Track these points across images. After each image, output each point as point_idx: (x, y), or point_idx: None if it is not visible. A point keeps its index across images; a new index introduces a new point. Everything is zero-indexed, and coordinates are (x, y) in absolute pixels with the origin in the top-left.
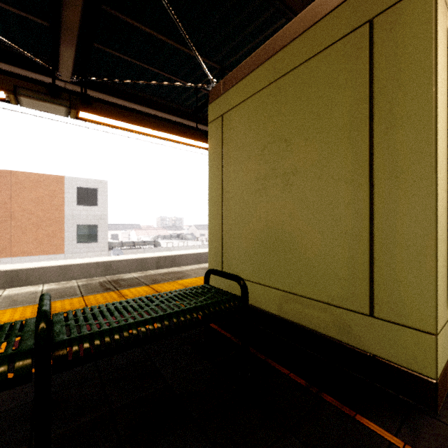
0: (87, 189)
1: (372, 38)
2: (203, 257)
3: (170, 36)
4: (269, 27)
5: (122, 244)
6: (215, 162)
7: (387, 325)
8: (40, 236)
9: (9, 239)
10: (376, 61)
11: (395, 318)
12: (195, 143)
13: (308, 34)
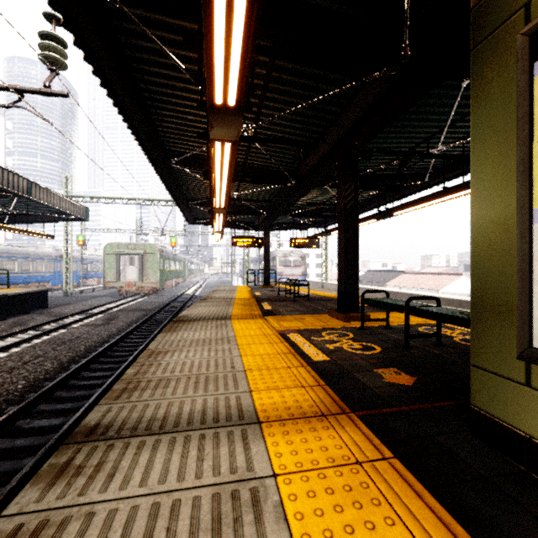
0: None
1: None
2: None
3: None
4: None
5: None
6: None
7: None
8: None
9: None
10: None
11: None
12: None
13: None
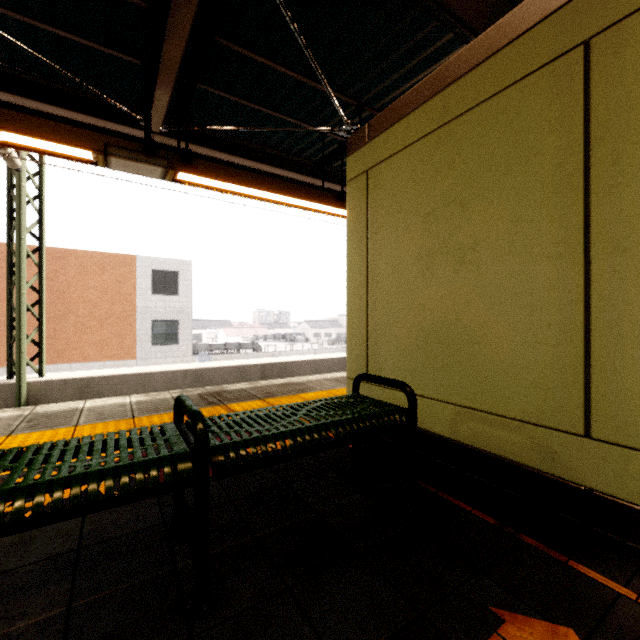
0: (165, 272)
1: (588, 65)
2: (324, 365)
3: (292, 66)
4: (429, 46)
5: (211, 347)
6: (356, 233)
7: (610, 449)
8: (106, 335)
9: (68, 339)
10: (594, 97)
11: (621, 439)
12: (321, 208)
13: (494, 61)
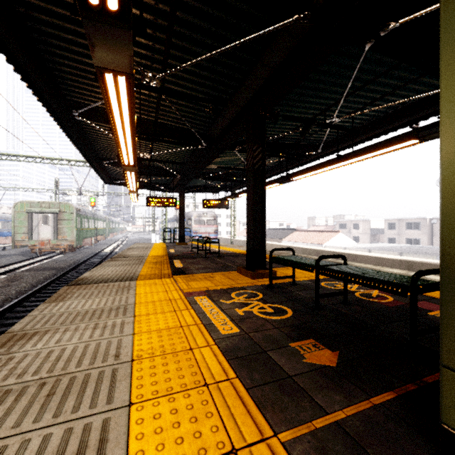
0: None
1: None
2: None
3: None
4: None
5: None
6: None
7: None
8: None
9: None
10: None
11: None
12: None
13: None
